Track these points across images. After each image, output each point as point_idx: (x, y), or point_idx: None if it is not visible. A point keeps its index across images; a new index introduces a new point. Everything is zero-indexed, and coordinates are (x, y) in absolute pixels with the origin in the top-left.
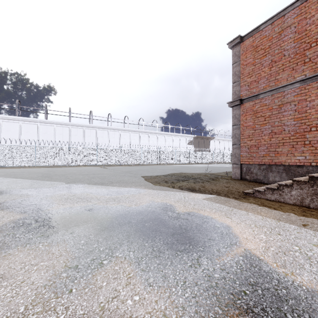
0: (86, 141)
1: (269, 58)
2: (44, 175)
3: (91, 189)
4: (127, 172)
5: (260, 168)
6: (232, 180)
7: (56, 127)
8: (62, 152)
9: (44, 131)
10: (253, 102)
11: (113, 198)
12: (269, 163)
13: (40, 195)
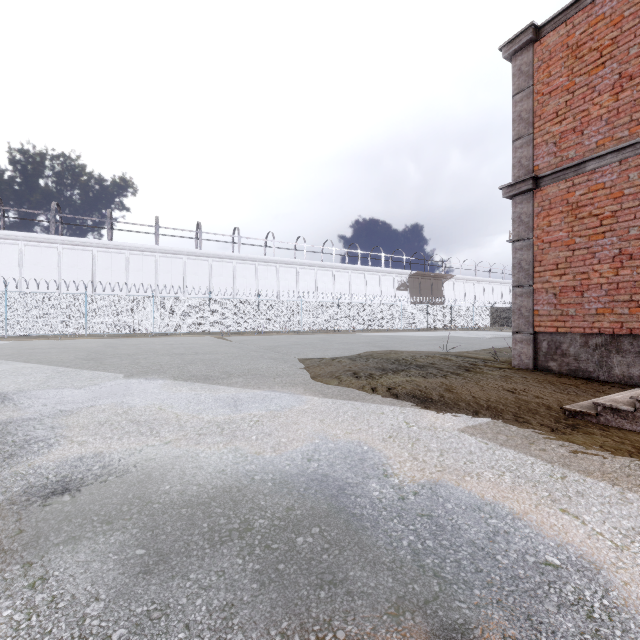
0: (188, 285)
1: (613, 71)
2: (91, 354)
3: (176, 392)
4: (270, 348)
5: (588, 343)
6: (515, 372)
7: (130, 256)
8: (140, 307)
9: (106, 265)
10: (567, 183)
11: (219, 425)
12: (612, 332)
13: (47, 409)
